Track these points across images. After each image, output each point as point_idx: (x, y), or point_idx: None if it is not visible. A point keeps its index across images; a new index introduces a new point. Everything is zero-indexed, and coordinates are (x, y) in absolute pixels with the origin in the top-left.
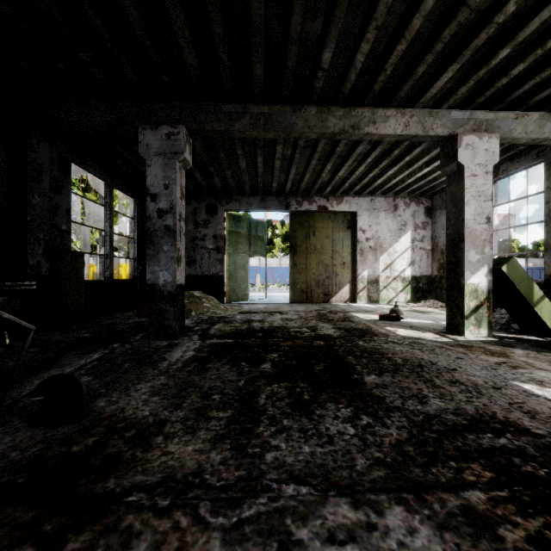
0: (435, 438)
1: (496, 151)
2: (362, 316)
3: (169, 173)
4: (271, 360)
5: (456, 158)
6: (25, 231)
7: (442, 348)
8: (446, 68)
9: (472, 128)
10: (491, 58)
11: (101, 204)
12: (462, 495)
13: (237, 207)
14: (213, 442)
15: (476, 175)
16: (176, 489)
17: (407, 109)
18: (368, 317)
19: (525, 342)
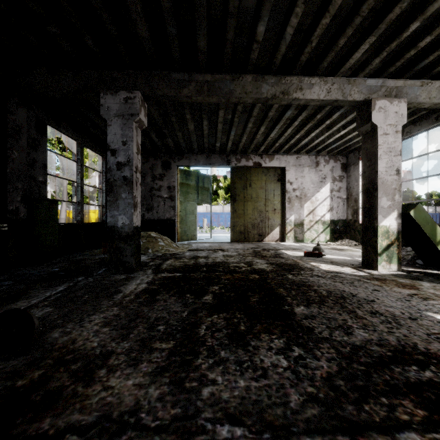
0: (363, 371)
1: (404, 114)
2: (290, 253)
3: (126, 131)
4: (213, 292)
5: (371, 120)
6: (5, 181)
7: (360, 281)
8: (363, 40)
9: (384, 94)
10: (402, 32)
11: (73, 160)
12: (399, 438)
13: (187, 164)
14: (153, 376)
15: (387, 133)
16: (109, 431)
17: (329, 78)
18: (295, 254)
19: (430, 275)
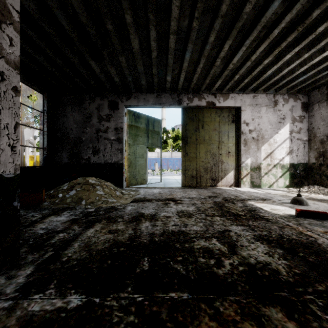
0: None
1: None
2: (267, 208)
3: None
4: None
5: None
6: None
7: None
8: None
9: None
10: None
11: None
12: None
13: (135, 103)
14: None
15: None
16: None
17: None
18: (275, 209)
19: None
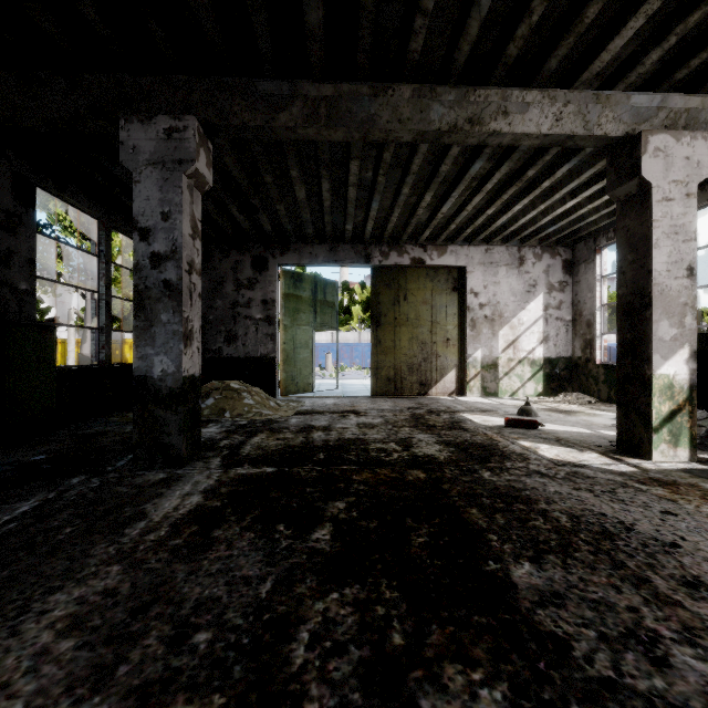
0: None
1: (703, 161)
2: (479, 419)
3: (169, 194)
4: (333, 518)
5: (639, 172)
6: None
7: (628, 487)
8: (634, 9)
9: (663, 124)
10: None
11: (92, 253)
12: None
13: (296, 260)
14: None
15: (671, 198)
16: None
17: (560, 91)
18: (487, 421)
19: None
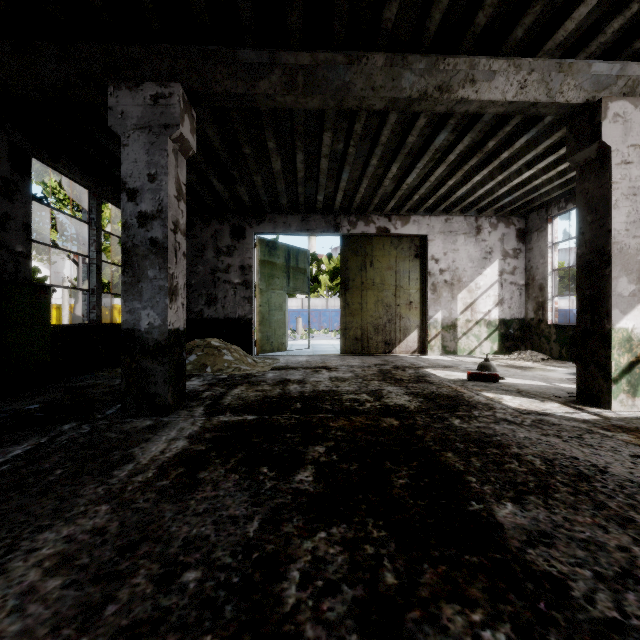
0: None
1: None
2: (442, 374)
3: (156, 157)
4: (314, 461)
5: (599, 137)
6: None
7: (593, 433)
8: None
9: (621, 91)
10: None
11: (83, 220)
12: None
13: (271, 229)
14: None
15: (629, 162)
16: None
17: (525, 59)
18: (449, 375)
19: None
